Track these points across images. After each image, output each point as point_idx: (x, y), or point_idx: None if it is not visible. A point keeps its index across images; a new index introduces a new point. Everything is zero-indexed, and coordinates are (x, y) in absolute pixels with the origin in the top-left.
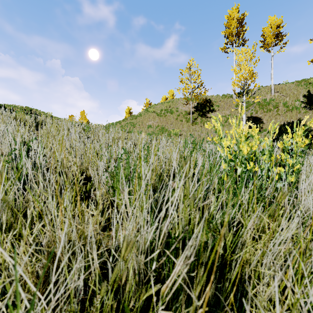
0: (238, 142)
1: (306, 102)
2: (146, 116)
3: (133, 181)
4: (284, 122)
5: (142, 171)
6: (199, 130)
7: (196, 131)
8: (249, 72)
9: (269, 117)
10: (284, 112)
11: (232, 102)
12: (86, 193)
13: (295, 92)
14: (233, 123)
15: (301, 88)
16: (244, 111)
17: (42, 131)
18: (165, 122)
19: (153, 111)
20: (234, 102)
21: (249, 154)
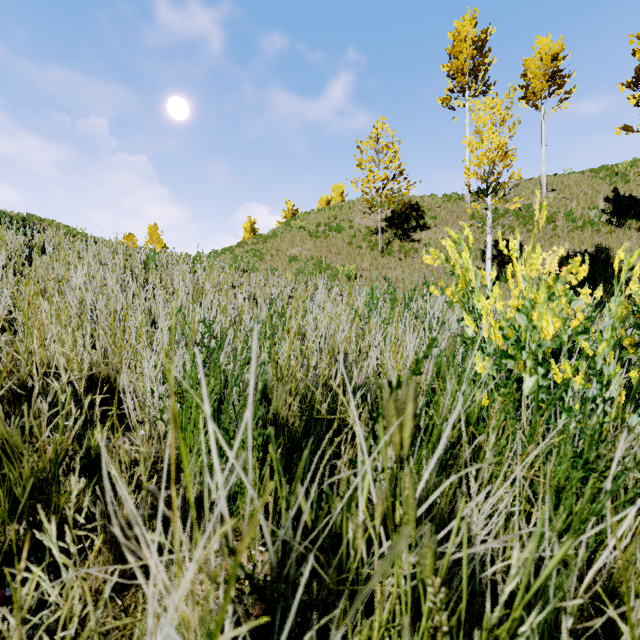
0: (531, 305)
1: (612, 213)
2: (286, 236)
3: (224, 419)
4: (569, 253)
5: (214, 448)
6: (397, 267)
7: (390, 269)
8: (499, 148)
9: (537, 241)
10: (567, 231)
11: (463, 211)
12: (89, 452)
13: (588, 192)
14: (512, 251)
15: (599, 184)
16: (544, 217)
17: (33, 267)
18: (325, 250)
19: (301, 226)
20: (470, 210)
21: (557, 339)
